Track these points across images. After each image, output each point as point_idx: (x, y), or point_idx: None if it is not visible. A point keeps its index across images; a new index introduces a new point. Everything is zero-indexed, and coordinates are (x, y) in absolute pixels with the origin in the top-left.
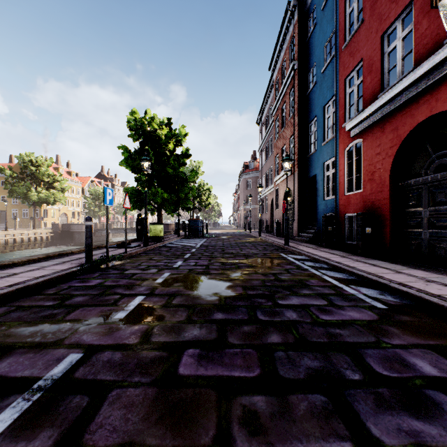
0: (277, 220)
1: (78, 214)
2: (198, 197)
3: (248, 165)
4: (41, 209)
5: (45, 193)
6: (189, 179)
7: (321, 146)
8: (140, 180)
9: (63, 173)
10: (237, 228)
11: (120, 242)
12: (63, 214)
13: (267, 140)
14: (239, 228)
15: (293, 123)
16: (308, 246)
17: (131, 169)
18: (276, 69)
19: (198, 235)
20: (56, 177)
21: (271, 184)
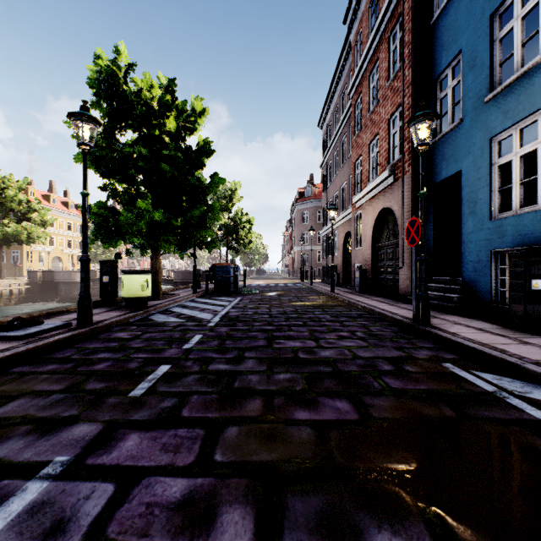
0: (359, 265)
1: (78, 258)
2: (234, 232)
3: (303, 192)
4: (23, 251)
5: (12, 226)
6: (208, 189)
7: (481, 105)
8: (110, 188)
9: (57, 203)
10: (289, 277)
11: (43, 313)
12: (56, 258)
13: (337, 144)
14: (291, 276)
15: (402, 83)
16: (479, 328)
17: (95, 168)
18: (358, 17)
19: (228, 290)
20: (32, 205)
21: (344, 210)
